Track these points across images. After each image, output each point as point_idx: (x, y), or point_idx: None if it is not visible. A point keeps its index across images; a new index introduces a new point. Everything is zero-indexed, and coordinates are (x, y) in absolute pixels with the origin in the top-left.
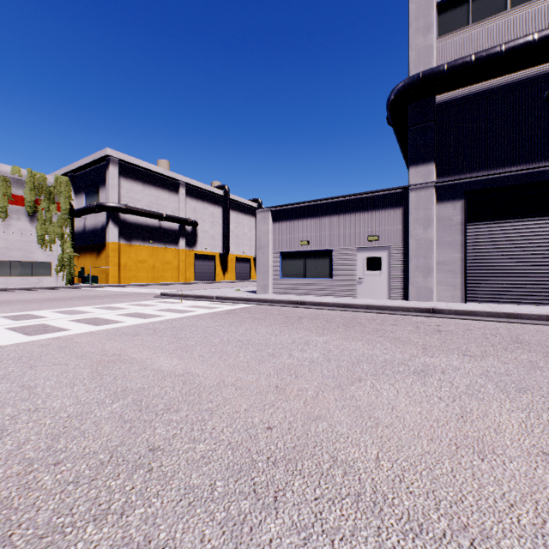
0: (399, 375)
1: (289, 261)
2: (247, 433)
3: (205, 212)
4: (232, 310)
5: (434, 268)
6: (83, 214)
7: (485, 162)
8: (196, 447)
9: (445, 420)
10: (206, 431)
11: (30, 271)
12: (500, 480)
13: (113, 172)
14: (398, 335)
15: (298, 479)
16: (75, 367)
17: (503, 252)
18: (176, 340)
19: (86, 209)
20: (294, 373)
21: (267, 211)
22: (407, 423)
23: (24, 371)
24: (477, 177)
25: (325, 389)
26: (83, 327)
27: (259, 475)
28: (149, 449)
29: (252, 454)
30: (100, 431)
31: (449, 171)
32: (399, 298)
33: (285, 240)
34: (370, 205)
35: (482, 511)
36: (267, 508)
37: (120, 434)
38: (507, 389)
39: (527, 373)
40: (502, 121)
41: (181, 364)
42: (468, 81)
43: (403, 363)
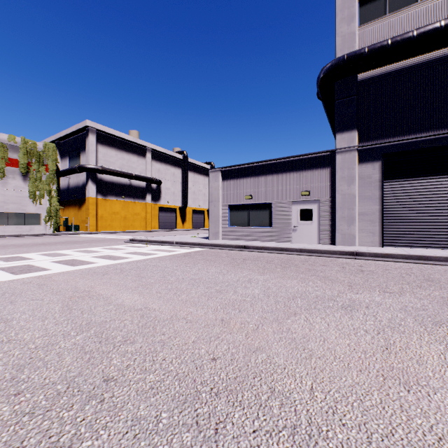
0: (329, 309)
1: (236, 212)
2: (193, 364)
3: (167, 172)
4: (188, 253)
5: (356, 218)
6: (67, 174)
7: (399, 129)
8: (147, 378)
9: (372, 352)
10: (157, 361)
11: (23, 221)
12: (427, 412)
13: (92, 140)
14: (327, 274)
15: (238, 410)
16: (49, 302)
17: (414, 205)
18: (138, 279)
19: (69, 170)
20: (238, 308)
21: (217, 171)
22: (338, 354)
23: (5, 305)
24: (392, 142)
25: (264, 322)
26: (62, 267)
27: (202, 406)
28: (104, 379)
29: (197, 384)
30: (62, 362)
31: (369, 137)
32: (327, 243)
33: (232, 195)
34: (303, 166)
35: (412, 445)
36: (207, 441)
37: (79, 365)
38: (424, 323)
39: (440, 308)
40: (413, 95)
41: (141, 299)
42: (385, 62)
43: (332, 299)
